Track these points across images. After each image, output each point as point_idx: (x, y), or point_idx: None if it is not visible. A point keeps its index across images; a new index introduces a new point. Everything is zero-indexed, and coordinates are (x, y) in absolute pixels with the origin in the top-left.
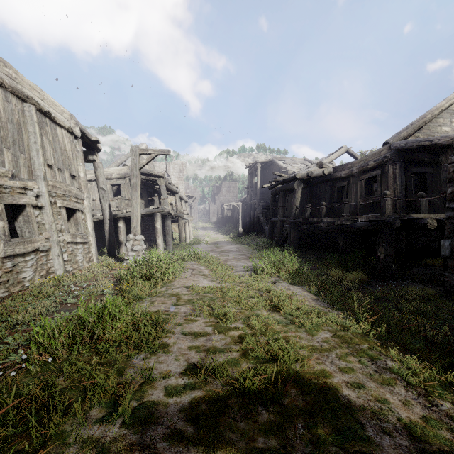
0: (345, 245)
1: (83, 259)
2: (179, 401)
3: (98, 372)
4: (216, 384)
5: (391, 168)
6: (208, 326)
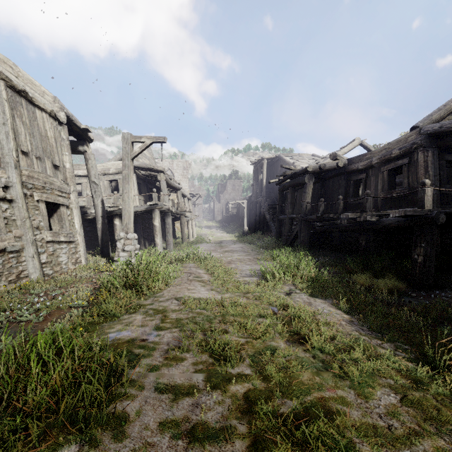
0: (367, 245)
1: (67, 260)
2: None
3: None
4: None
5: (421, 156)
6: (197, 373)
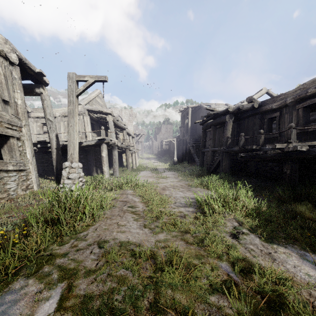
0: (292, 174)
1: (17, 187)
2: None
3: None
4: None
5: None
6: None
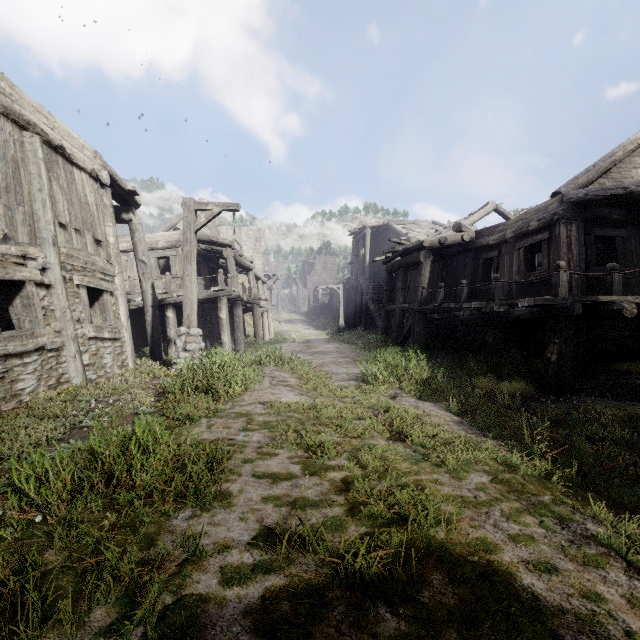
0: (496, 343)
1: (113, 362)
2: (244, 596)
3: (108, 543)
4: (307, 564)
5: (564, 230)
6: (294, 464)
